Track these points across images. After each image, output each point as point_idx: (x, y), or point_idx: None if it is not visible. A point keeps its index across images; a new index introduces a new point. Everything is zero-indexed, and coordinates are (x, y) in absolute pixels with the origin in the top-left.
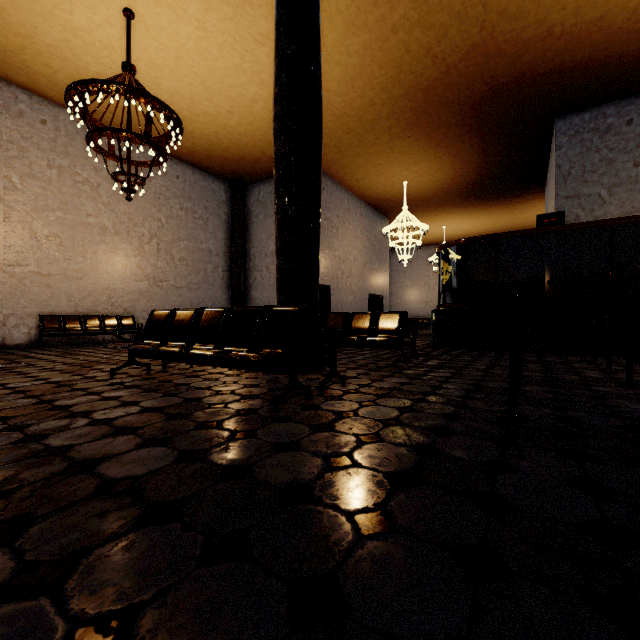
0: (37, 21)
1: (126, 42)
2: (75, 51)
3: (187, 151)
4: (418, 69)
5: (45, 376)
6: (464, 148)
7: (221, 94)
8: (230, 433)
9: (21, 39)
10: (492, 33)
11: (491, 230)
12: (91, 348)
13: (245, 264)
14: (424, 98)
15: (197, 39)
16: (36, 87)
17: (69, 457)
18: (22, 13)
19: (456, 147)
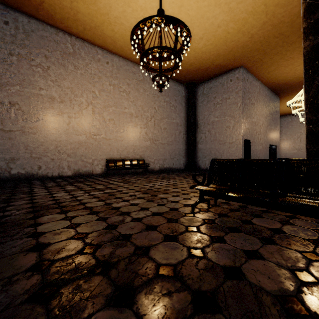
0: (112, 2)
1: None
2: (127, 17)
3: None
4: None
5: (142, 204)
6: None
7: (199, 26)
8: None
9: (103, 17)
10: None
11: None
12: (132, 177)
13: (195, 130)
14: None
15: None
16: (105, 45)
17: None
18: None
19: None
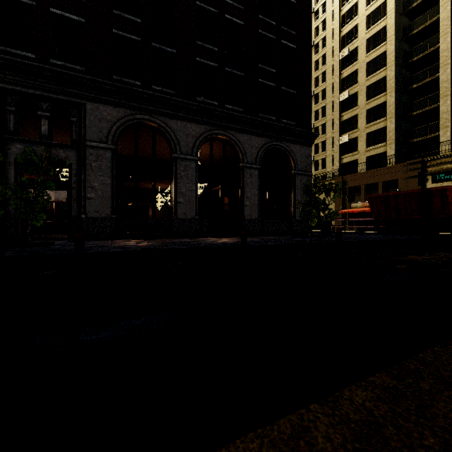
0: None
1: None
2: None
3: None
4: None
5: None
6: None
7: None
8: None
9: None
10: None
11: None
12: None
13: None
14: None
15: None
16: None
17: None
18: None
19: None
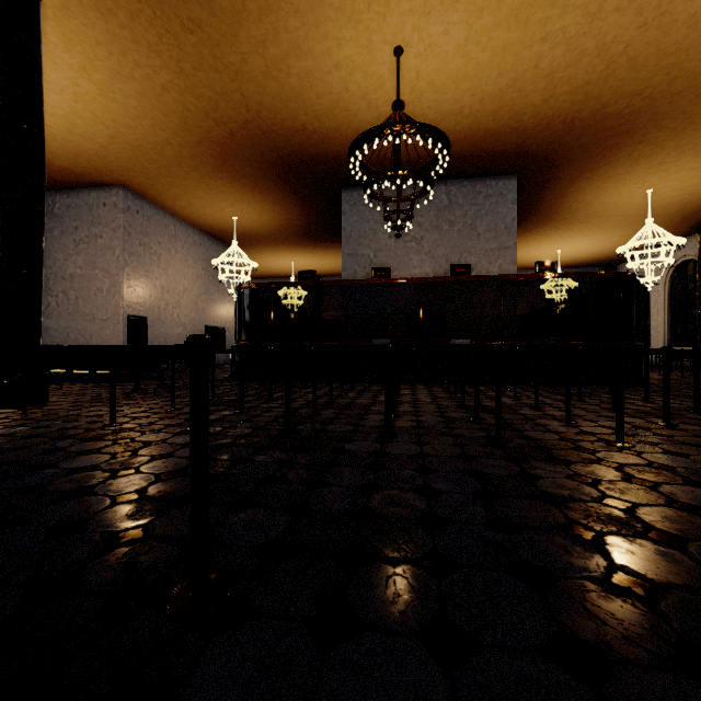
0: None
1: None
2: None
3: None
4: (204, 125)
5: None
6: (278, 197)
7: None
8: None
9: None
10: (259, 116)
11: (337, 269)
12: None
13: None
14: (221, 150)
15: None
16: None
17: None
18: None
19: (271, 195)
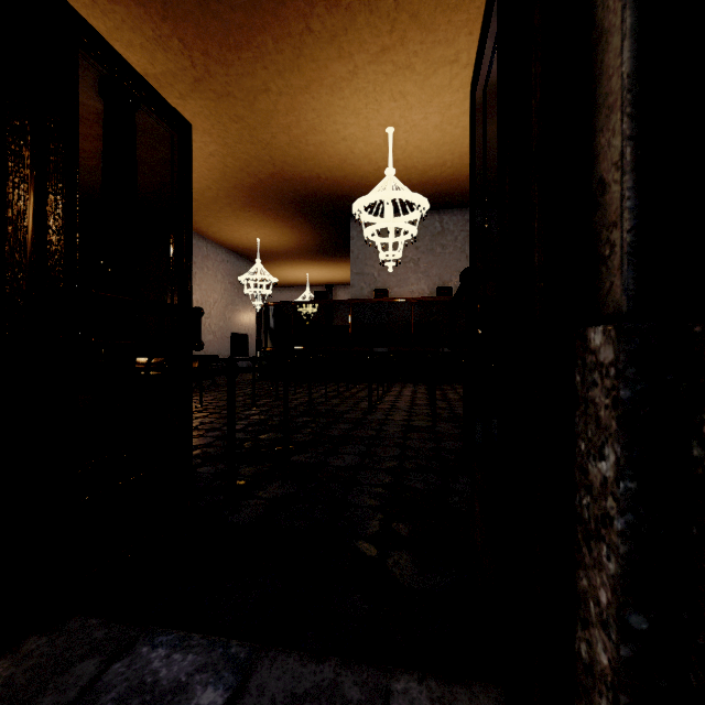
0: None
1: None
2: None
3: None
4: (239, 176)
5: None
6: (296, 224)
7: None
8: None
9: None
10: (283, 170)
11: (348, 279)
12: None
13: None
14: (251, 192)
15: None
16: None
17: None
18: None
19: (290, 222)
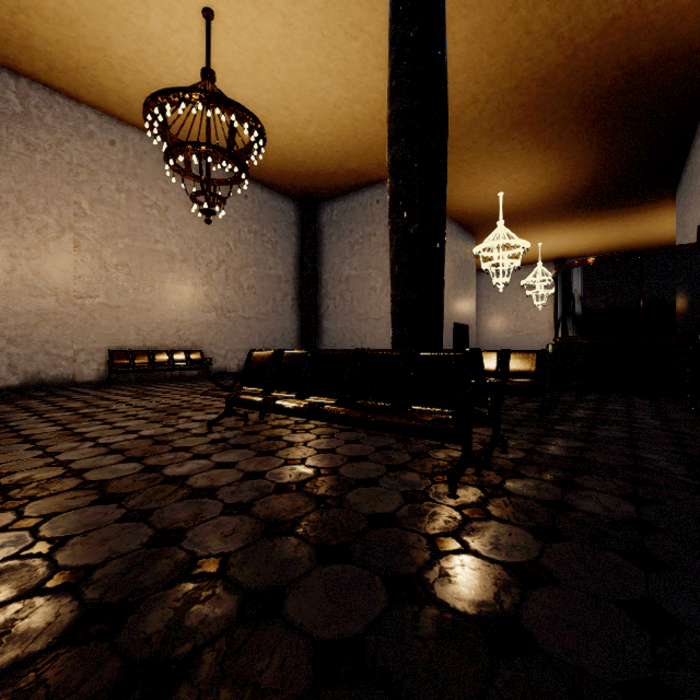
0: (111, 31)
1: (205, 46)
2: (148, 62)
3: (257, 168)
4: (537, 54)
5: (134, 427)
6: (579, 149)
7: (300, 100)
8: (425, 539)
9: (94, 53)
10: (640, 1)
11: (597, 246)
12: (163, 387)
13: (316, 291)
14: (539, 90)
15: (280, 38)
16: (106, 105)
17: (233, 581)
18: (96, 23)
19: (570, 148)
